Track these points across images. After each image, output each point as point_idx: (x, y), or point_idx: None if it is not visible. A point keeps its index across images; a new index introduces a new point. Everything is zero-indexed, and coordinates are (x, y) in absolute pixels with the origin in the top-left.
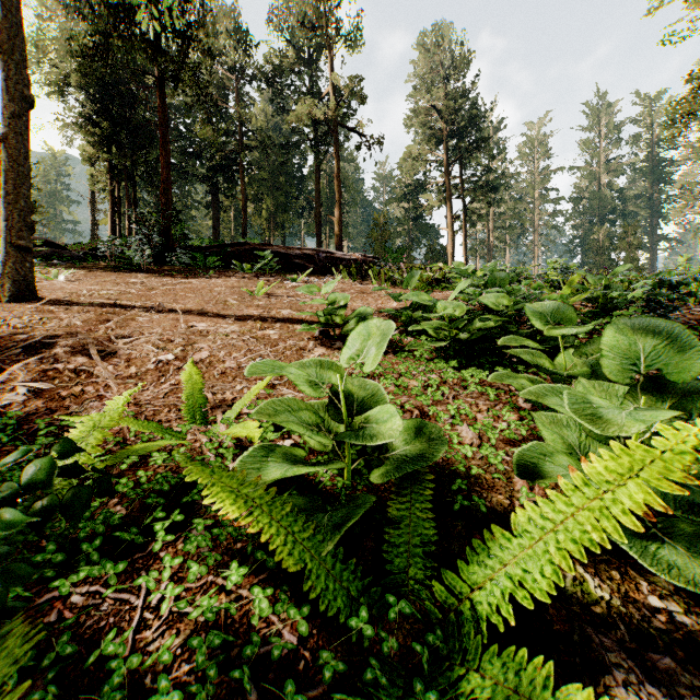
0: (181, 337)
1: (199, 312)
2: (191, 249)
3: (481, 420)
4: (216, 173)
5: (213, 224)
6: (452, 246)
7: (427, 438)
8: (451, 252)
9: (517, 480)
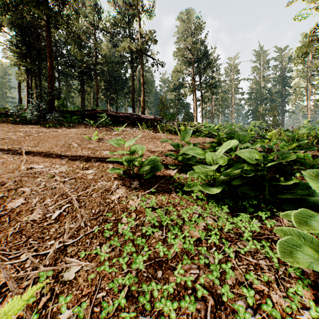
0: (13, 180)
1: (46, 153)
2: (66, 112)
3: None
4: (82, 75)
5: (81, 100)
6: (196, 113)
7: None
8: (195, 115)
9: None
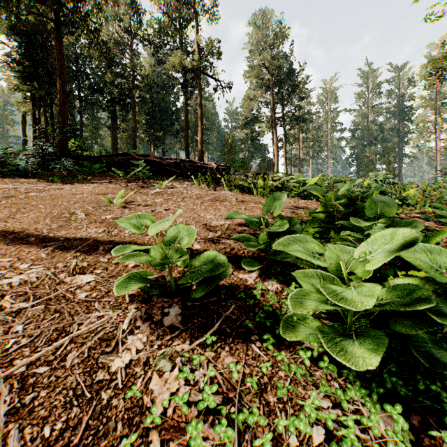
0: None
1: (19, 235)
2: (85, 158)
3: None
4: (114, 104)
5: (113, 140)
6: (277, 158)
7: None
8: (276, 162)
9: None
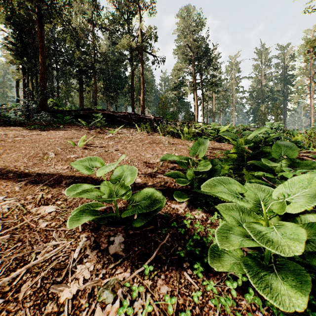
0: None
1: (1, 171)
2: (59, 112)
3: None
4: (81, 73)
5: (80, 99)
6: (197, 112)
7: None
8: (196, 114)
9: None
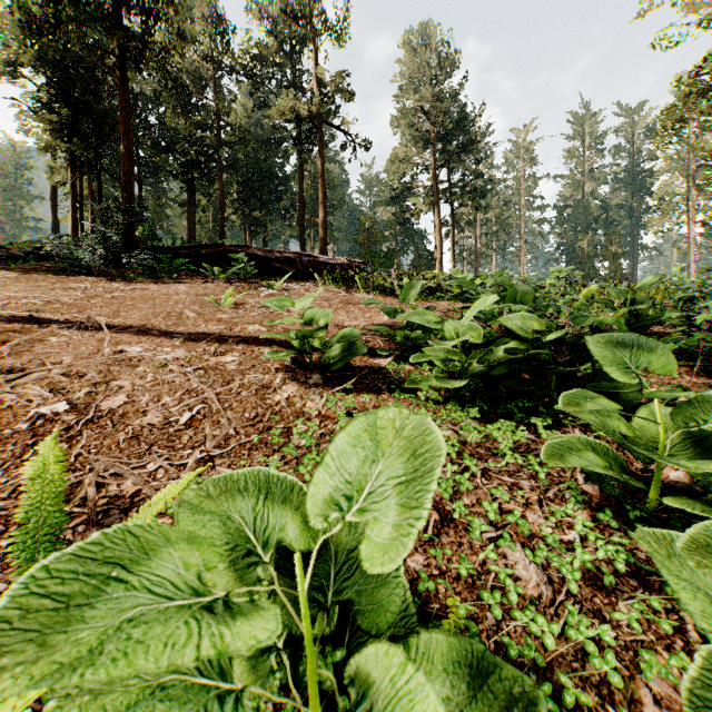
0: (96, 369)
1: (140, 329)
2: (158, 250)
3: (541, 533)
4: (191, 169)
5: (189, 224)
6: (440, 252)
7: (500, 705)
8: (439, 257)
9: (653, 711)
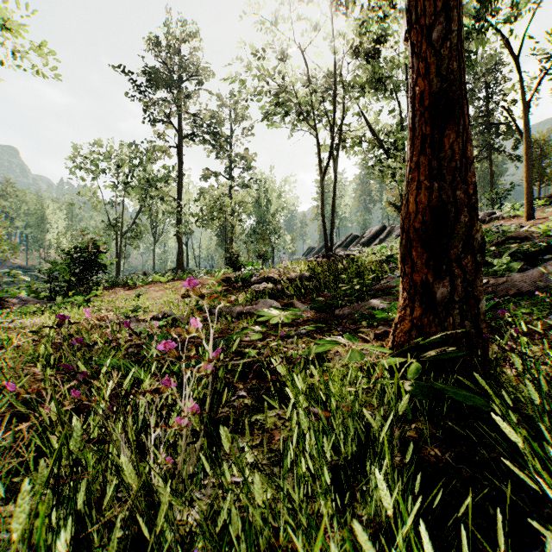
0: None
1: None
2: None
3: None
4: None
5: None
6: None
7: None
8: None
9: None
